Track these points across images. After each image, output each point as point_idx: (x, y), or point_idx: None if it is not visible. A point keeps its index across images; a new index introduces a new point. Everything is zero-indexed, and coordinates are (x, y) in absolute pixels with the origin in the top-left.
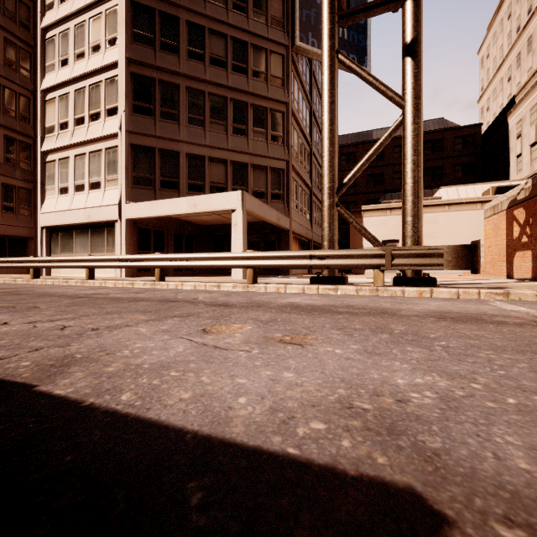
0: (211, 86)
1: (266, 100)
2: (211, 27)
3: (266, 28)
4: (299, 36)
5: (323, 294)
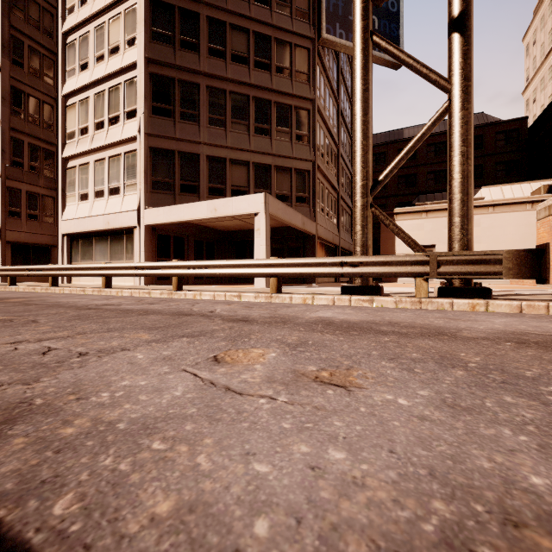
0: (233, 84)
1: (290, 97)
2: (233, 22)
3: (290, 21)
4: (325, 28)
5: (357, 306)
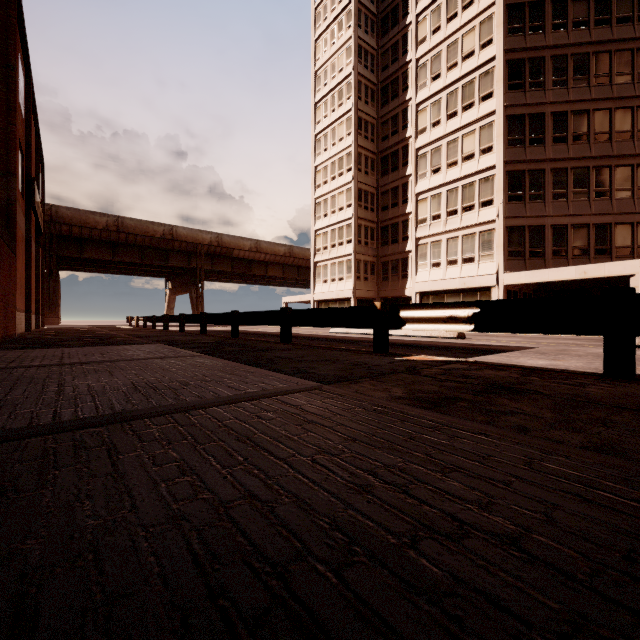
0: (573, 161)
1: (632, 157)
2: (573, 109)
3: (632, 87)
4: None
5: None
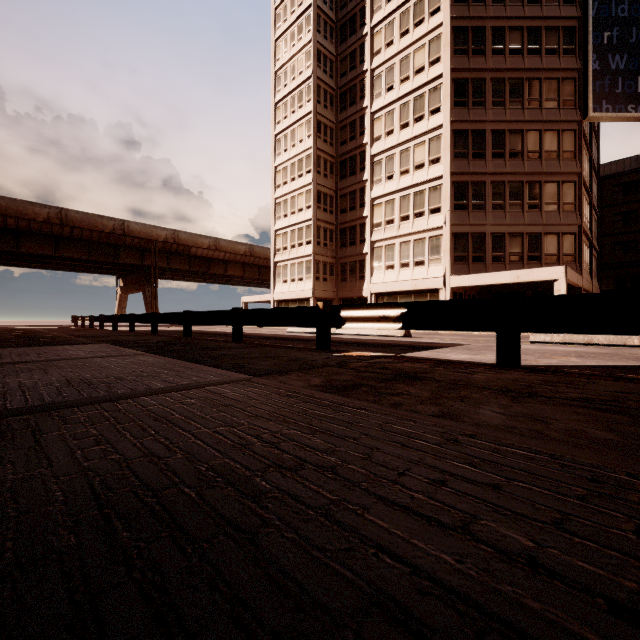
0: (510, 175)
1: (558, 175)
2: (510, 128)
3: (558, 112)
4: (591, 108)
5: None
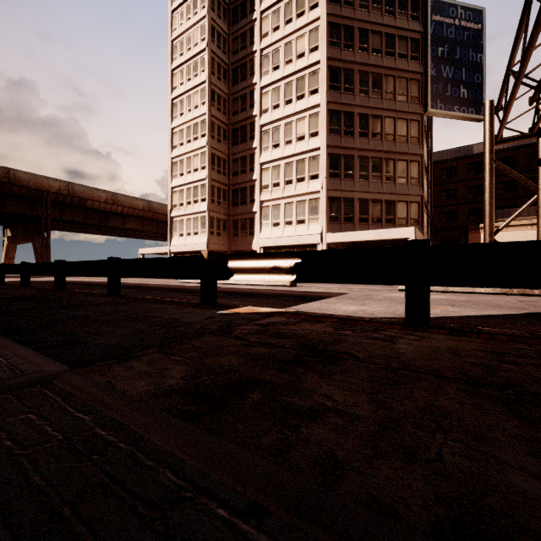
0: (372, 152)
1: (407, 155)
2: (372, 113)
3: (407, 105)
4: (430, 105)
5: None
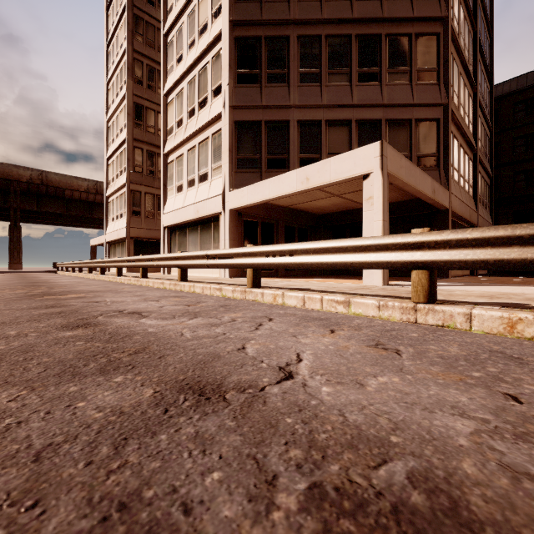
0: (330, 25)
1: (409, 23)
2: None
3: None
4: None
5: None
